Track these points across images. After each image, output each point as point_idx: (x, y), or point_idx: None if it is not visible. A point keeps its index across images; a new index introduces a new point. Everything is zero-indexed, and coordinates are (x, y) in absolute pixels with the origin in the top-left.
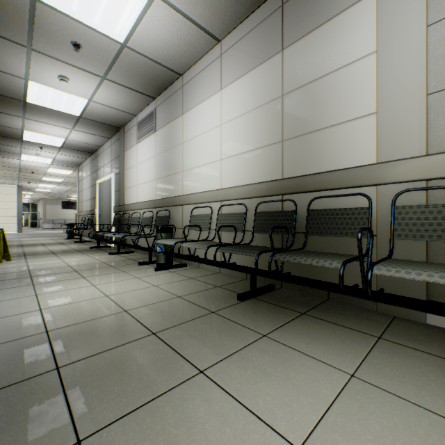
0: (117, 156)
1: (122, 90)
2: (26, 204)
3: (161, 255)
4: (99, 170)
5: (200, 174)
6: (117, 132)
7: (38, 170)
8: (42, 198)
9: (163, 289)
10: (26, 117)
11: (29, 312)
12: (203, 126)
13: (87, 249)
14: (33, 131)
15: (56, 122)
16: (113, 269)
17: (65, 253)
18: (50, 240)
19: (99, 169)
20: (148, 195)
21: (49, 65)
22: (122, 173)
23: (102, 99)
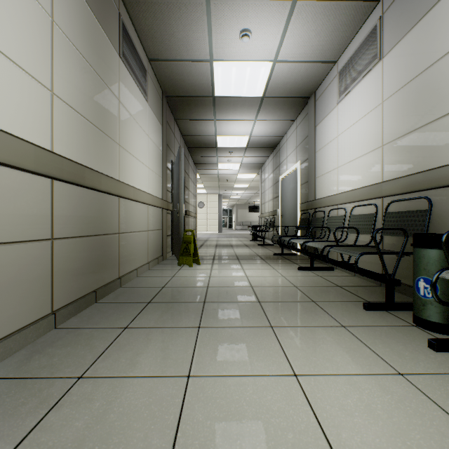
0: (303, 138)
1: (320, 11)
2: (225, 209)
3: (433, 303)
4: (281, 164)
5: None
6: (304, 107)
7: (230, 177)
8: (235, 204)
9: None
10: (216, 119)
11: None
12: None
13: (270, 256)
14: (223, 135)
15: (240, 115)
16: (317, 311)
17: (247, 260)
18: (237, 242)
19: (281, 163)
20: (361, 177)
21: (229, 17)
22: (312, 157)
23: (289, 51)
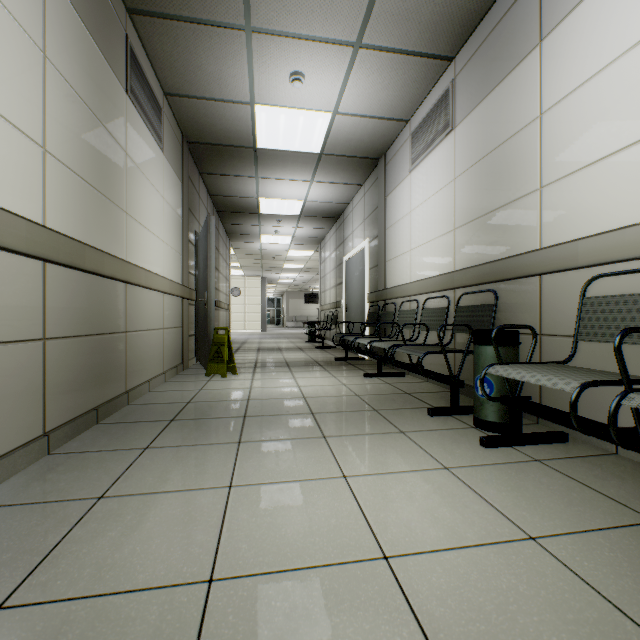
0: (372, 209)
1: (387, 63)
2: (271, 299)
3: (489, 401)
4: (346, 240)
5: (622, 174)
6: (373, 169)
7: (278, 254)
8: (285, 291)
9: (588, 583)
10: (259, 176)
11: (181, 587)
12: (637, 21)
13: (331, 361)
14: (268, 197)
15: (292, 174)
16: (378, 419)
17: (301, 367)
18: (288, 344)
19: (346, 239)
20: (434, 264)
21: (276, 55)
22: (382, 235)
23: (353, 103)
